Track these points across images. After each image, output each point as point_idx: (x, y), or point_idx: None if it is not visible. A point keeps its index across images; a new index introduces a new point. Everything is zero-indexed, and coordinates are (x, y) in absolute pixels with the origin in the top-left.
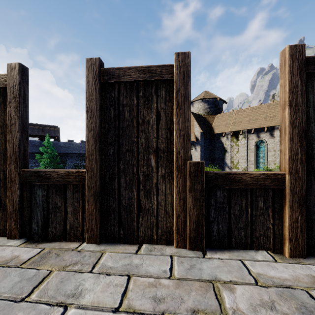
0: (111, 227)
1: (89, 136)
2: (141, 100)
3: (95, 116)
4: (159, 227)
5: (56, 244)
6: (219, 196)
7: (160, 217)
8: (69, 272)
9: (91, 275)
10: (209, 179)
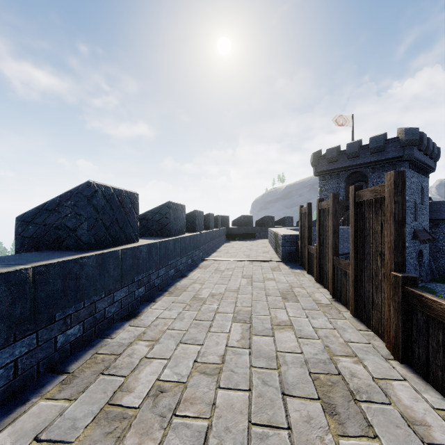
0: (361, 310)
1: (351, 240)
2: (373, 214)
3: (353, 226)
4: (382, 324)
5: (341, 306)
6: (419, 317)
7: (382, 316)
8: (324, 314)
9: (326, 320)
10: (407, 295)
